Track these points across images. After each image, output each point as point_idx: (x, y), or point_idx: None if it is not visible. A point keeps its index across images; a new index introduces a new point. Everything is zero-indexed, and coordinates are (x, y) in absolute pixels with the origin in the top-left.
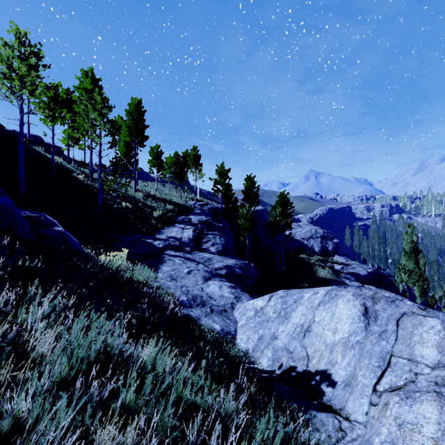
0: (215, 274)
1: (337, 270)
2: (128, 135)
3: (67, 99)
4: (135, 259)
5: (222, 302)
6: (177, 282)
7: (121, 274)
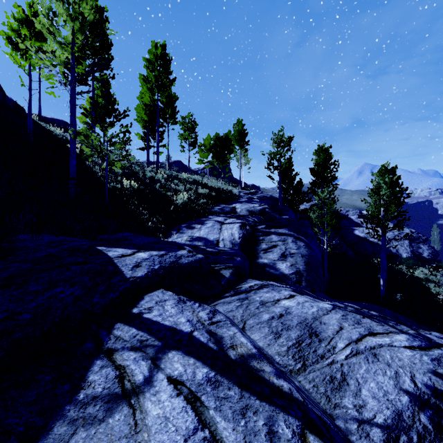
0: None
1: None
2: (148, 93)
3: None
4: None
5: None
6: None
7: None
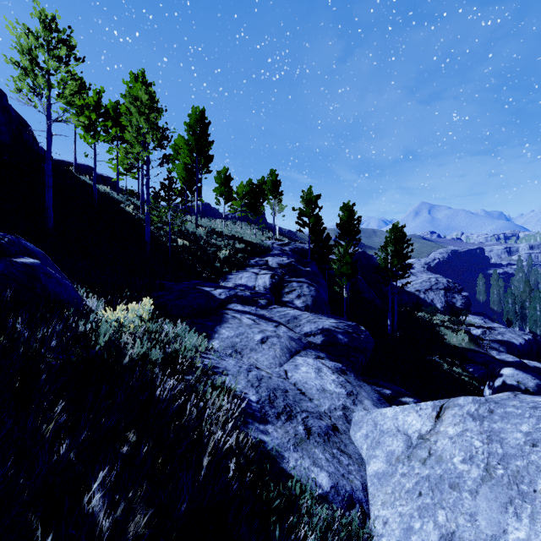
0: (307, 343)
1: (476, 335)
2: (189, 154)
3: (115, 113)
4: (182, 316)
5: (324, 405)
6: (243, 358)
7: (118, 351)
